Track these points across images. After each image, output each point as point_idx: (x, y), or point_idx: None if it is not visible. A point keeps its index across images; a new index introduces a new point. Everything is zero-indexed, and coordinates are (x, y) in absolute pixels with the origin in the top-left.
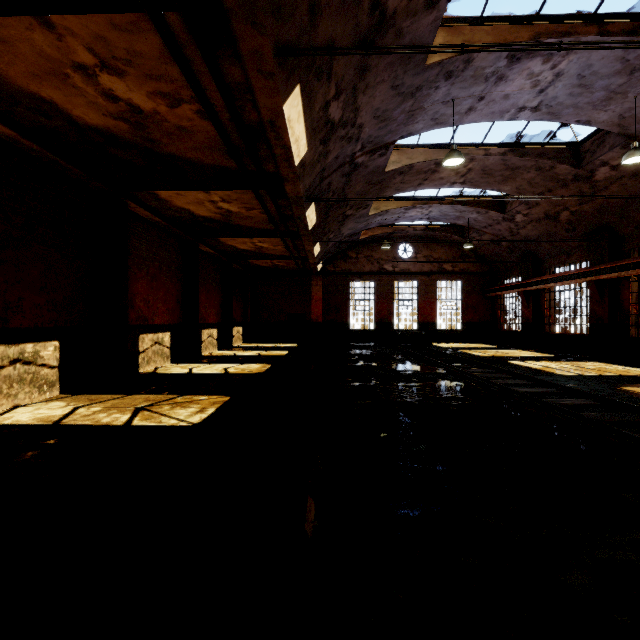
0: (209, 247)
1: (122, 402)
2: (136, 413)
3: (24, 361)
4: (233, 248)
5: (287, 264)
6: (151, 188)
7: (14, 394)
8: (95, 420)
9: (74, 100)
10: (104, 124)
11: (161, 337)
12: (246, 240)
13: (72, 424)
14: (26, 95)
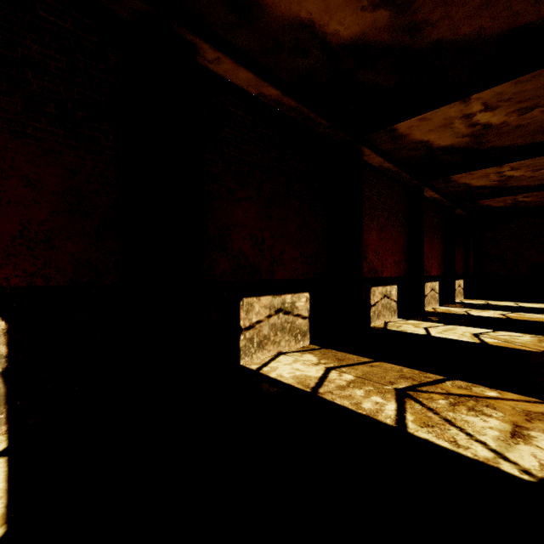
0: (434, 191)
1: (373, 372)
2: (401, 402)
3: (284, 311)
4: (464, 187)
5: (538, 198)
6: (390, 122)
7: (278, 341)
8: (353, 401)
9: (332, 2)
10: (359, 30)
11: (388, 290)
12: (489, 171)
13: (330, 400)
14: (288, 28)
